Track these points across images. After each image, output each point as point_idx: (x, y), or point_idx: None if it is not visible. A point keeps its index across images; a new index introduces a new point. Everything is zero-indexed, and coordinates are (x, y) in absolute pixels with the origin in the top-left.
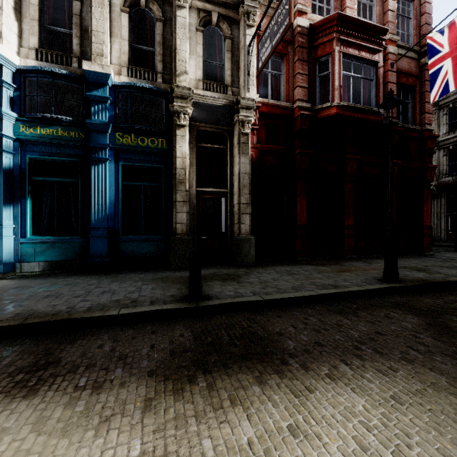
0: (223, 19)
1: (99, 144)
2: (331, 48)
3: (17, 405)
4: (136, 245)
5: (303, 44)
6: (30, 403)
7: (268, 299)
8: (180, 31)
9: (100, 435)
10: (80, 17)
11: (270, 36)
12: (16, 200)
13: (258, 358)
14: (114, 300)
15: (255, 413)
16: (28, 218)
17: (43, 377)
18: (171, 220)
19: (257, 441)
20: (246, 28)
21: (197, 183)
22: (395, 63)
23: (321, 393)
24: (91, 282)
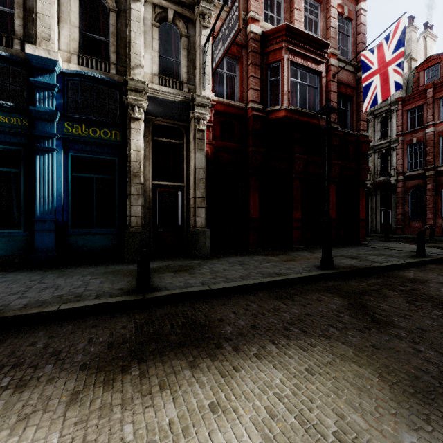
0: (179, 17)
1: (45, 133)
2: (281, 55)
3: None
4: (87, 239)
5: (256, 49)
6: None
7: (215, 288)
8: (134, 24)
9: (15, 434)
10: None
11: (222, 39)
12: None
13: (195, 344)
14: (56, 295)
15: (181, 395)
16: None
17: None
18: (125, 213)
19: (178, 421)
20: (202, 29)
21: (153, 176)
22: (336, 75)
23: (246, 371)
24: (33, 278)
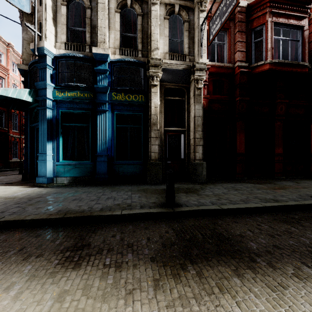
0: (183, 9)
1: (102, 101)
2: (265, 19)
3: (70, 274)
4: (124, 167)
5: (242, 19)
6: (77, 273)
7: (225, 208)
8: (153, 21)
9: (128, 304)
10: (90, 19)
11: (219, 15)
12: (54, 138)
13: (230, 255)
14: (116, 204)
15: (242, 301)
16: (60, 149)
17: (82, 255)
18: (147, 150)
19: None
20: (200, 13)
21: (164, 124)
22: None
23: (294, 290)
24: (98, 191)
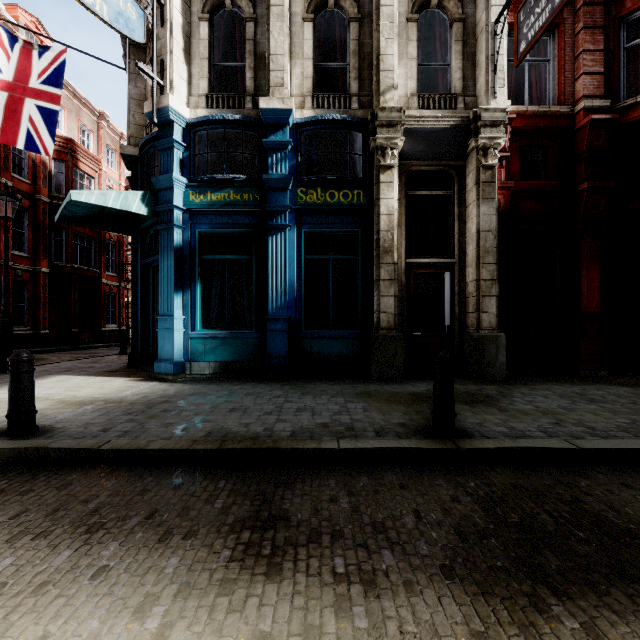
0: None
1: (278, 206)
2: None
3: (263, 590)
4: (322, 344)
5: None
6: (279, 589)
7: (588, 448)
8: (385, 27)
9: None
10: (254, 42)
11: None
12: (186, 285)
13: None
14: (320, 423)
15: None
16: (198, 307)
17: (278, 543)
18: (370, 307)
19: None
20: None
21: (406, 251)
22: None
23: None
24: (275, 393)
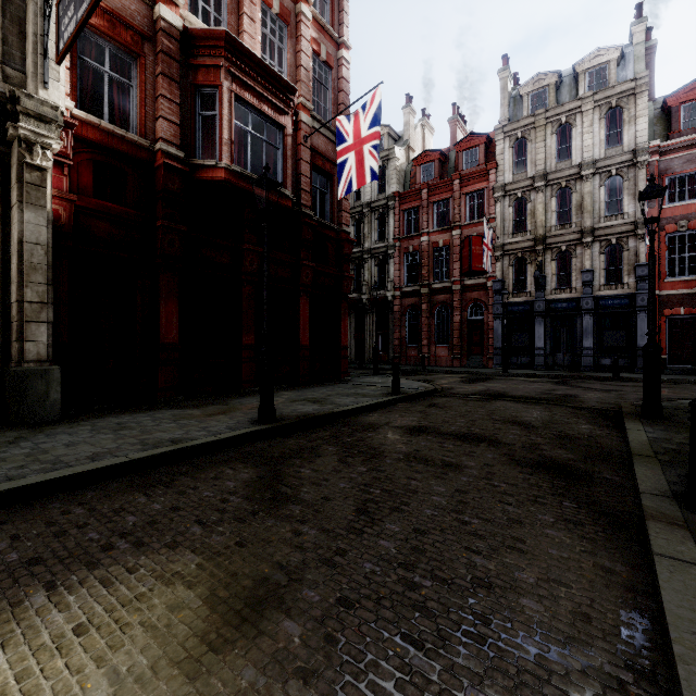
0: None
1: None
2: (218, 79)
3: None
4: None
5: (172, 53)
6: None
7: (1, 490)
8: None
9: None
10: None
11: (74, 0)
12: None
13: None
14: None
15: None
16: None
17: None
18: None
19: None
20: None
21: None
22: (309, 138)
23: None
24: None
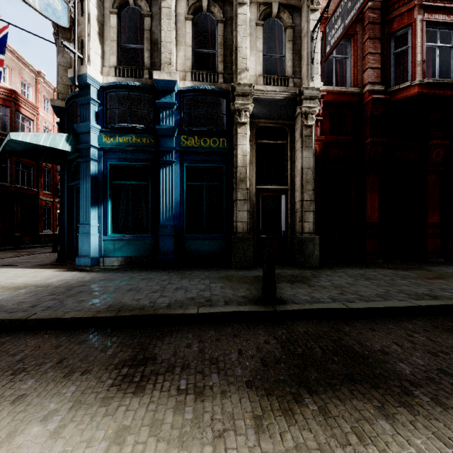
0: (284, 9)
1: (167, 148)
2: (411, 18)
3: (130, 402)
4: (198, 244)
5: (375, 20)
6: (141, 401)
7: (354, 308)
8: (241, 29)
9: None
10: (150, 32)
11: (341, 15)
12: (100, 202)
13: (369, 382)
14: (189, 297)
15: None
16: (109, 218)
17: (146, 373)
18: (231, 218)
19: None
20: (310, 14)
21: (256, 180)
22: None
23: None
24: (162, 278)
